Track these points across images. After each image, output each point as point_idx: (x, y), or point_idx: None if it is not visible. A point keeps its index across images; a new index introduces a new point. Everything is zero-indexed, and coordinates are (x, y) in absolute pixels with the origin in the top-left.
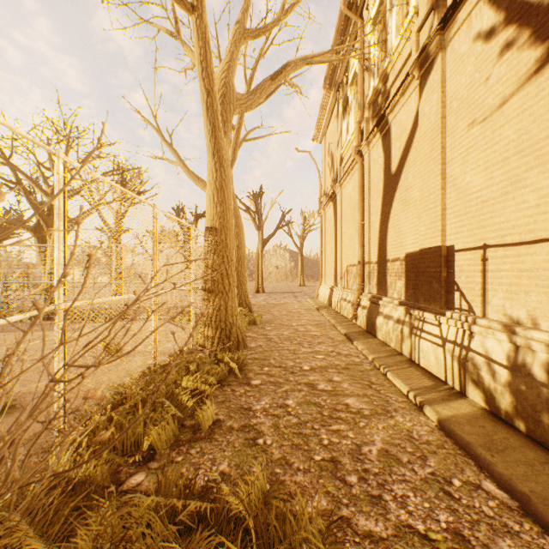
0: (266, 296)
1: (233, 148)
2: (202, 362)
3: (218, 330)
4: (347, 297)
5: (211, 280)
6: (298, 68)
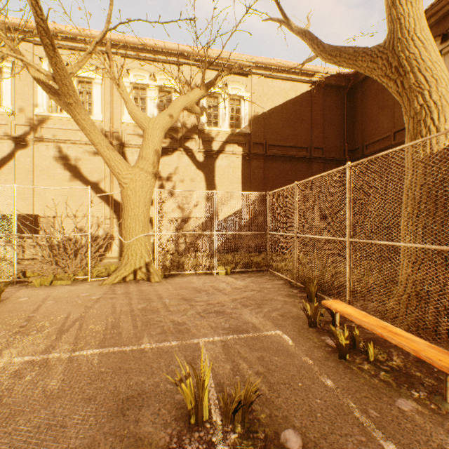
0: None
1: None
2: None
3: None
4: None
5: None
6: None
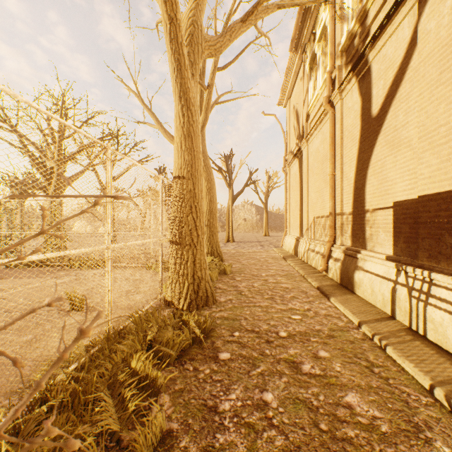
0: (235, 245)
1: (205, 108)
2: (165, 324)
3: (185, 285)
4: (315, 248)
5: (178, 231)
6: (269, 11)
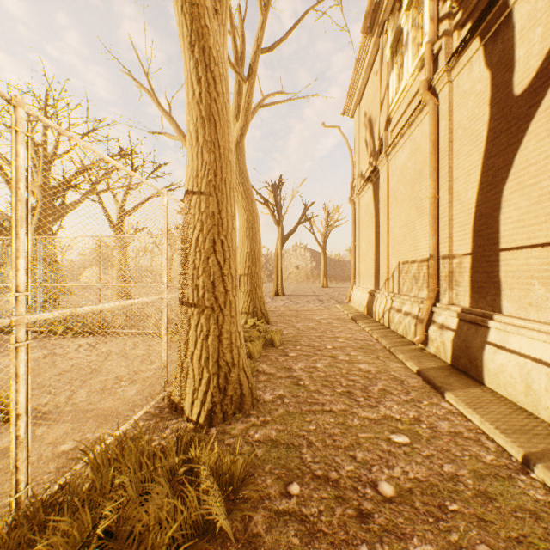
0: (286, 300)
1: (245, 109)
2: (154, 468)
3: (204, 377)
4: (403, 306)
5: (192, 284)
6: None
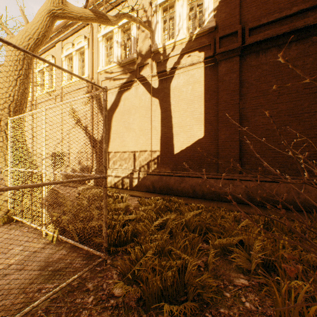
0: None
1: None
2: None
3: None
4: None
5: None
6: None
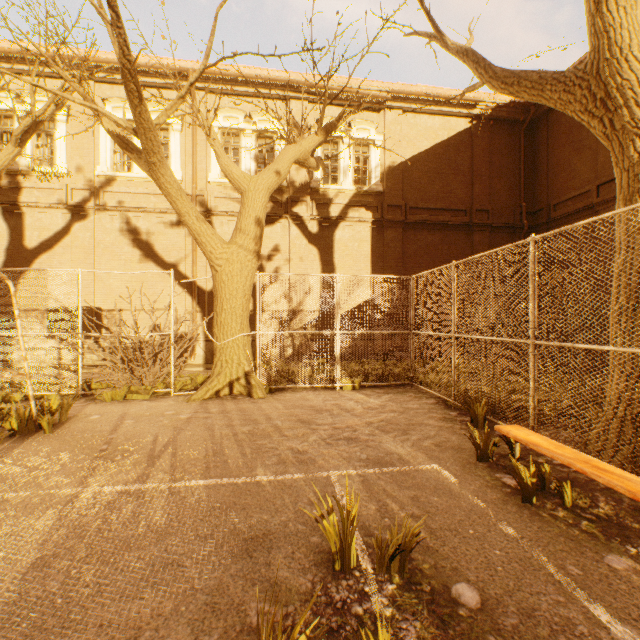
0: None
1: None
2: None
3: None
4: None
5: None
6: None
